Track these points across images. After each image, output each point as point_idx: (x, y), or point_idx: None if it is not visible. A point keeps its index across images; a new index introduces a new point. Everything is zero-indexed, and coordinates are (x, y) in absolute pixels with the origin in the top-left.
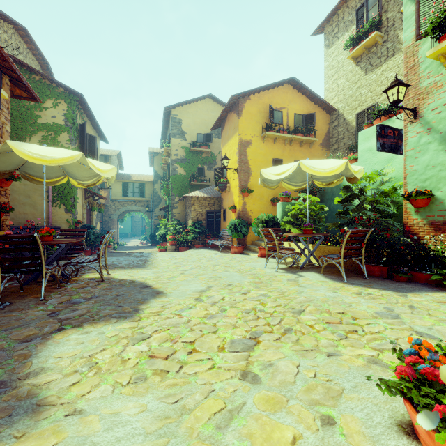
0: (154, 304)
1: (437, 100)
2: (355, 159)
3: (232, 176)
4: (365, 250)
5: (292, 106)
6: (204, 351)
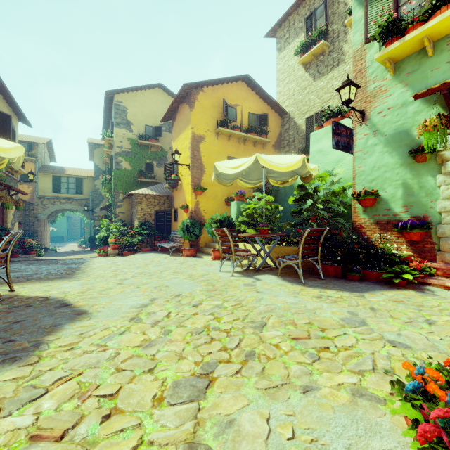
0: (69, 332)
1: (383, 104)
2: (307, 160)
3: (184, 173)
4: (321, 250)
5: (246, 105)
6: (130, 410)
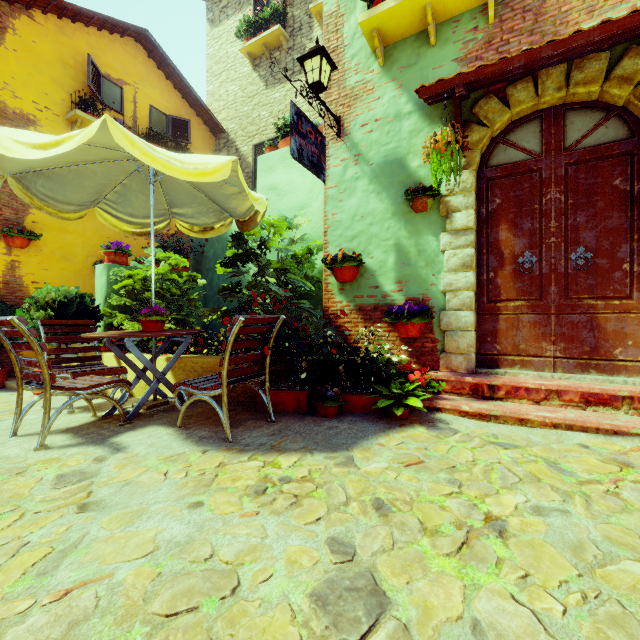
0: None
1: (368, 112)
2: None
3: None
4: (270, 361)
5: (145, 90)
6: None
